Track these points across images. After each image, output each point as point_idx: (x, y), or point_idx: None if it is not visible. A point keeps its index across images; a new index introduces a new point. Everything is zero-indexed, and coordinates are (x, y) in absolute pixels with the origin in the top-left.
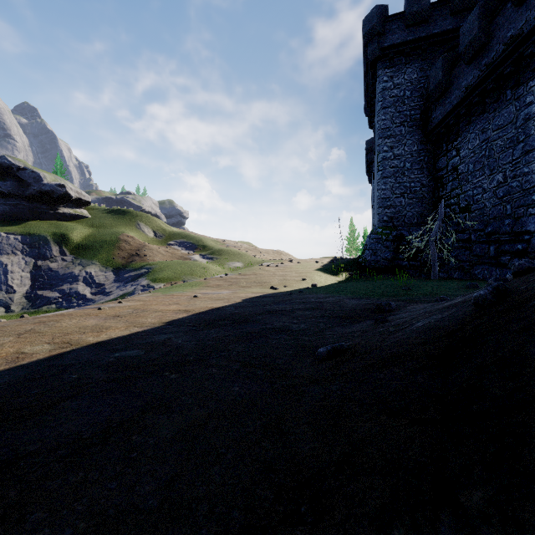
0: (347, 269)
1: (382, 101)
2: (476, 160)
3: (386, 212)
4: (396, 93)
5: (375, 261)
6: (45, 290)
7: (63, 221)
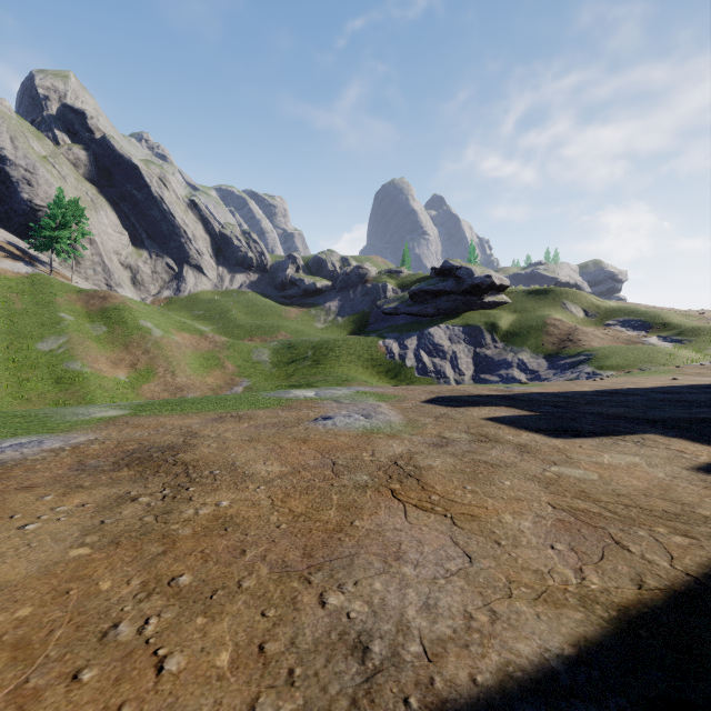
0: None
1: None
2: None
3: None
4: None
5: None
6: (486, 374)
7: (488, 309)
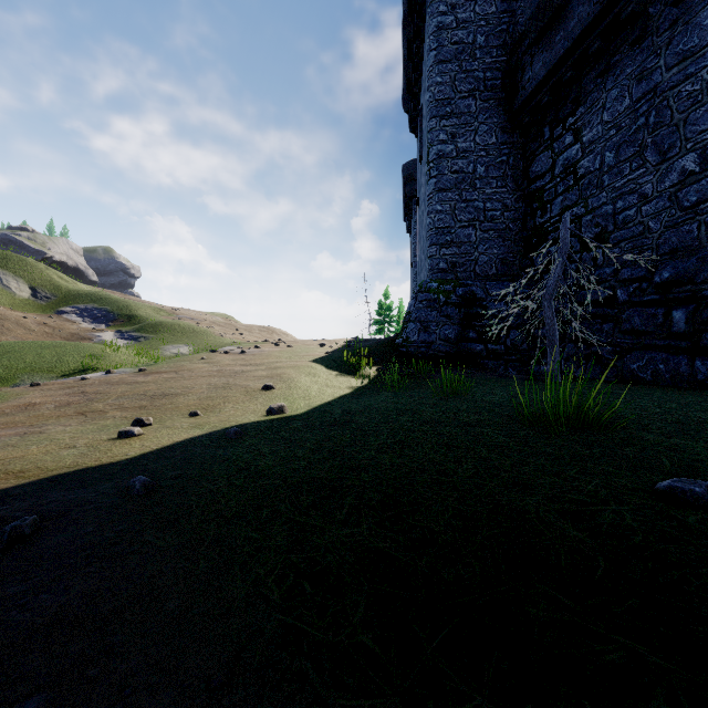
0: (374, 359)
1: (437, 49)
2: (624, 139)
3: (444, 254)
4: (461, 36)
5: (427, 343)
6: None
7: None
